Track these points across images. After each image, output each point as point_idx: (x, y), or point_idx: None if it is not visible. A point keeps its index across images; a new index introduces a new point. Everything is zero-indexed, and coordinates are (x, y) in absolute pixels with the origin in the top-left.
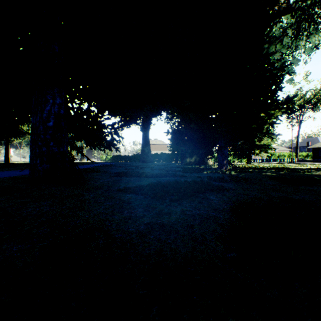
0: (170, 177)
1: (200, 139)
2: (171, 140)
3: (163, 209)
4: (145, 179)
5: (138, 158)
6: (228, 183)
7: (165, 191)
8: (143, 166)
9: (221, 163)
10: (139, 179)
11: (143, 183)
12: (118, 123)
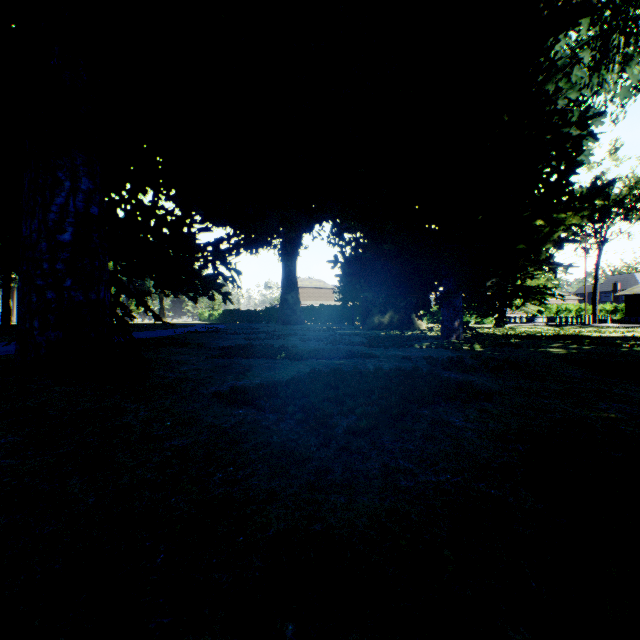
0: (342, 358)
1: (404, 275)
2: (342, 277)
3: (330, 468)
4: (286, 365)
5: (274, 316)
6: (478, 374)
7: (332, 399)
8: (284, 333)
9: (448, 327)
10: (272, 365)
11: (280, 376)
12: (227, 240)
